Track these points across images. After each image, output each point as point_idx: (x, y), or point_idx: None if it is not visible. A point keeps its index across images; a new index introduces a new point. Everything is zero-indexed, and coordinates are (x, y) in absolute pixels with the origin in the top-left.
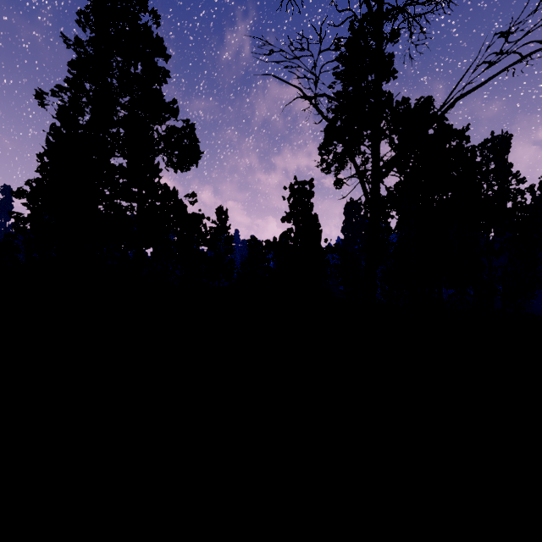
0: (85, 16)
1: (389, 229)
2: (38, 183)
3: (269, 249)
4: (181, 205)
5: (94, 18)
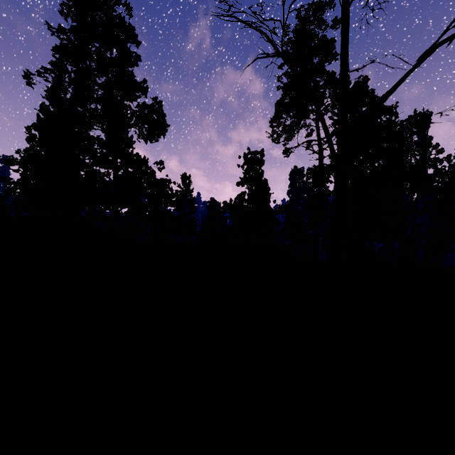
0: (67, 7)
1: (329, 192)
2: (26, 152)
3: (226, 209)
4: (151, 171)
5: (74, 8)
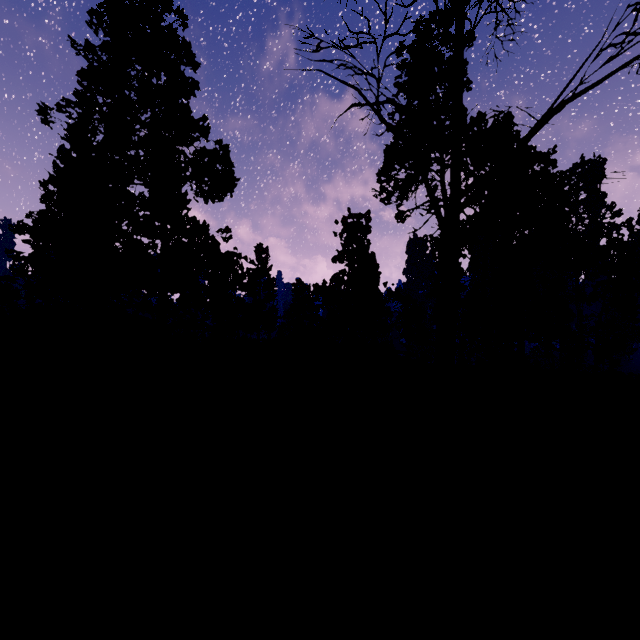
0: (98, 16)
1: (461, 271)
2: (41, 216)
3: (318, 294)
4: (213, 242)
5: (108, 18)
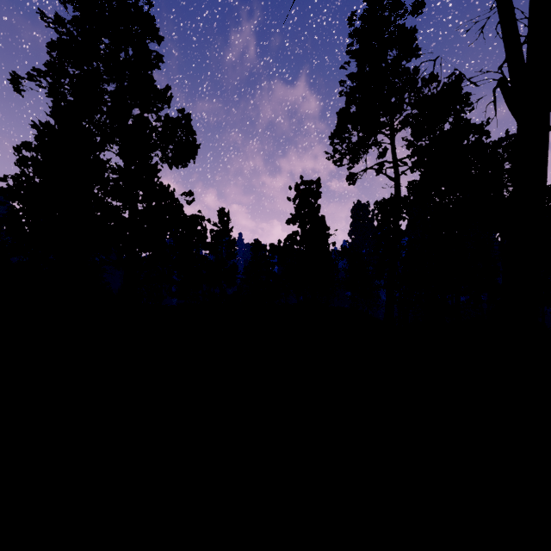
0: None
1: (402, 232)
2: (15, 179)
3: (274, 253)
4: (177, 204)
5: None
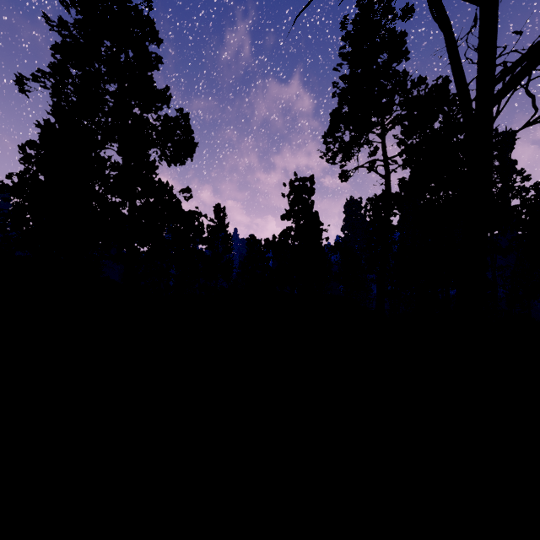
0: None
1: (393, 227)
2: (20, 176)
3: (268, 248)
4: (175, 201)
5: None
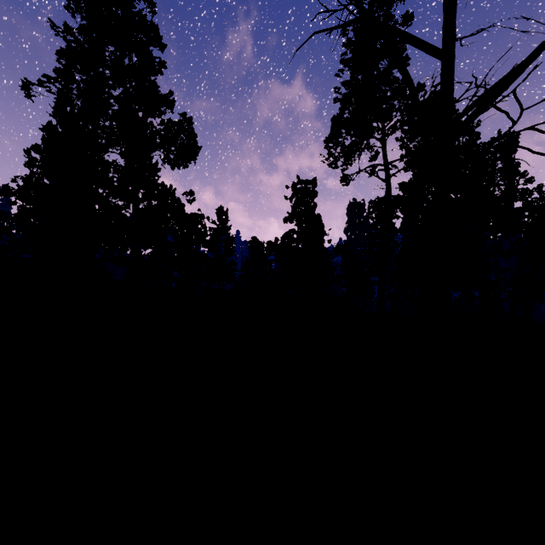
0: (75, 2)
1: (396, 230)
2: (25, 180)
3: (271, 250)
4: (178, 204)
5: (84, 2)
